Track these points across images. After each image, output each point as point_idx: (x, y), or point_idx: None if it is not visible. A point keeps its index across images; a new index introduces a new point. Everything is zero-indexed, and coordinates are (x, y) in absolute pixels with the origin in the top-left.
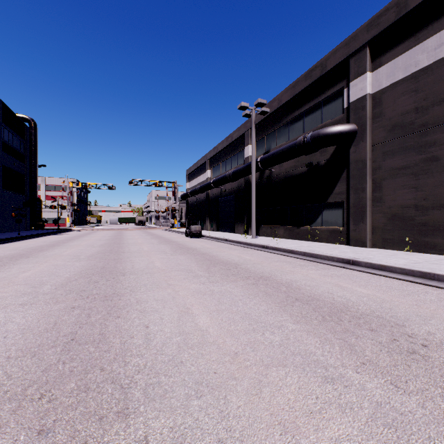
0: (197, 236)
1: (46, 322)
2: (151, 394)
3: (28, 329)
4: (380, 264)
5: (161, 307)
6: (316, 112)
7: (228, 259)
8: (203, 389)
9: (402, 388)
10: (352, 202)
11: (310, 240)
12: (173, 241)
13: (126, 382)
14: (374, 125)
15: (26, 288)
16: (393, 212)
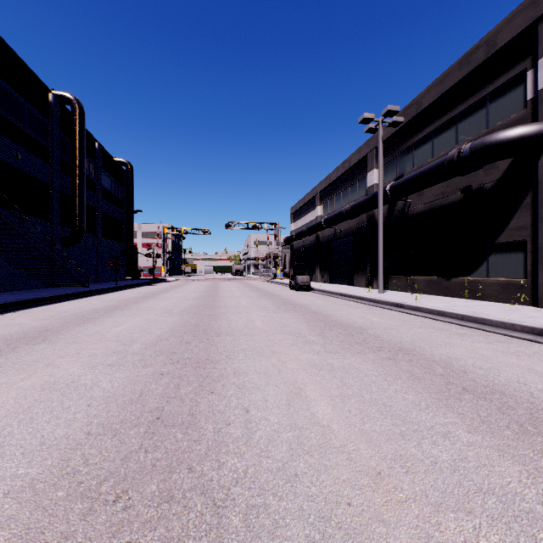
0: (304, 289)
1: (132, 390)
2: (254, 525)
3: (113, 398)
4: None
5: (264, 383)
6: (477, 113)
7: (348, 320)
8: (333, 532)
9: None
10: (542, 242)
11: (467, 297)
12: (276, 295)
13: (220, 496)
14: None
15: (116, 346)
16: None
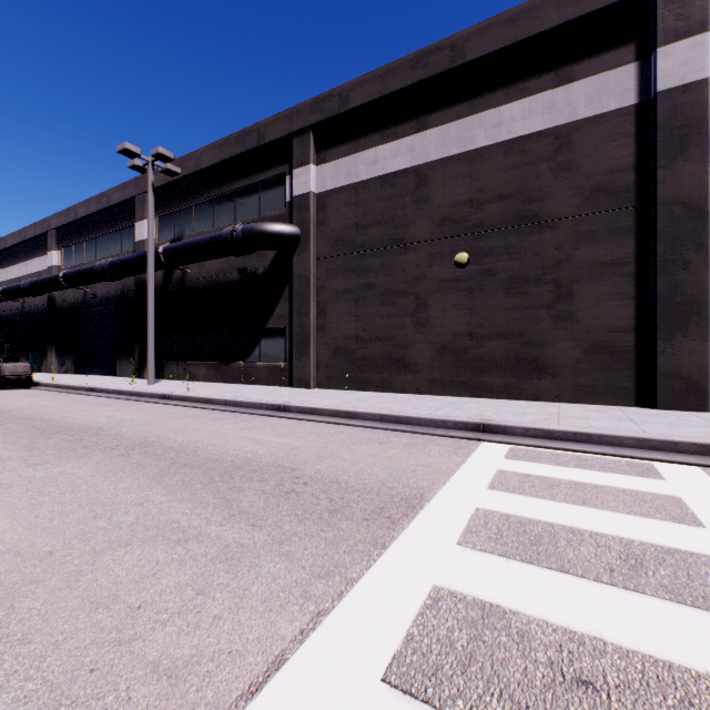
0: (21, 386)
1: None
2: None
3: None
4: (311, 407)
5: None
6: (252, 196)
7: (86, 422)
8: None
9: (259, 525)
10: (296, 330)
11: (244, 382)
12: None
13: None
14: (319, 233)
15: None
16: (337, 344)
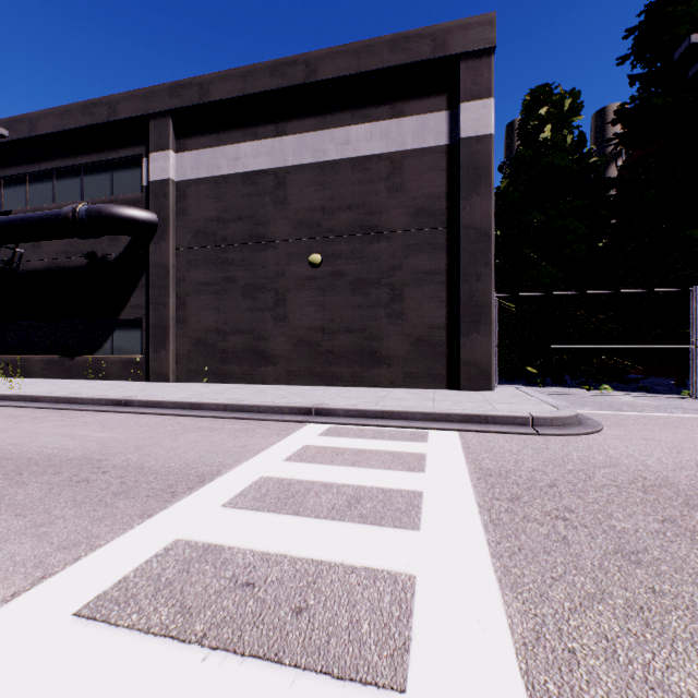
0: None
1: None
2: None
3: None
4: (155, 401)
5: None
6: (103, 175)
7: None
8: None
9: (25, 514)
10: (153, 321)
11: (93, 378)
12: None
13: None
14: (180, 223)
15: None
16: (199, 337)
